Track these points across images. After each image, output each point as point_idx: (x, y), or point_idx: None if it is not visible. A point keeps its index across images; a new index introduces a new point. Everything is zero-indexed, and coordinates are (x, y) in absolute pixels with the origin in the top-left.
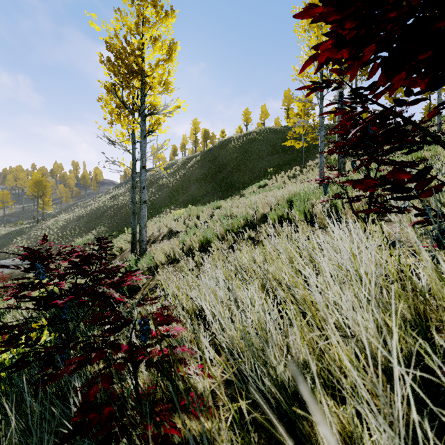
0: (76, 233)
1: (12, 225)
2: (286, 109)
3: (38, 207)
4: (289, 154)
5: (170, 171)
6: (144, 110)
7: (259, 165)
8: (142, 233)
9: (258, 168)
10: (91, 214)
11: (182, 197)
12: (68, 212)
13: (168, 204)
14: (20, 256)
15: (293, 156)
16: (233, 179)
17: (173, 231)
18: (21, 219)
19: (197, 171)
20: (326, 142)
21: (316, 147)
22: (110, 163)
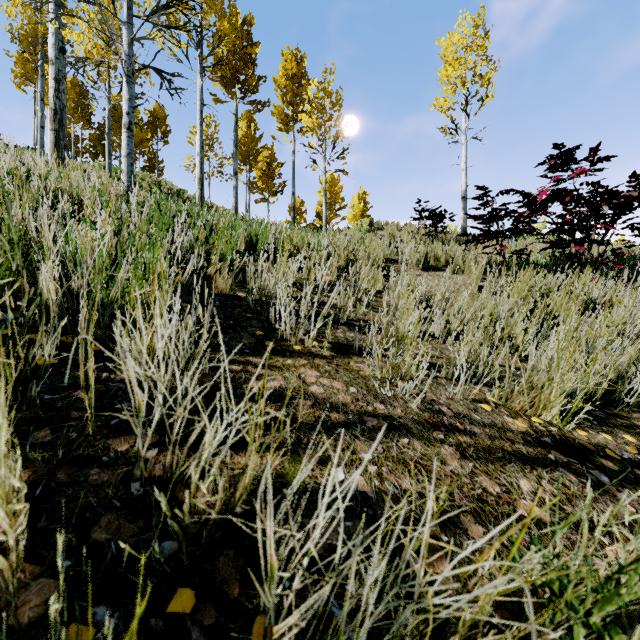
0: None
1: None
2: None
3: None
4: None
5: None
6: None
7: None
8: None
9: None
10: None
11: None
12: None
13: None
14: None
15: None
16: None
17: None
18: None
19: None
20: None
21: None
22: None
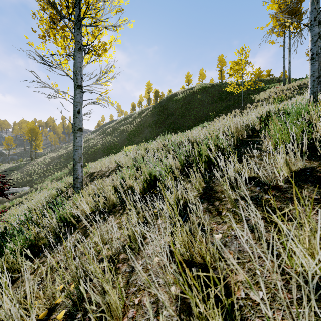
0: (57, 168)
1: (14, 162)
2: (219, 70)
3: (32, 148)
4: (226, 102)
5: (129, 120)
6: (80, 16)
7: (200, 112)
8: (76, 169)
9: (200, 114)
10: (69, 153)
11: (137, 139)
12: (54, 152)
13: (126, 145)
14: (13, 185)
15: (230, 103)
16: (179, 124)
17: (121, 166)
18: (22, 157)
19: (150, 119)
20: (258, 92)
21: (249, 95)
22: (44, 86)
